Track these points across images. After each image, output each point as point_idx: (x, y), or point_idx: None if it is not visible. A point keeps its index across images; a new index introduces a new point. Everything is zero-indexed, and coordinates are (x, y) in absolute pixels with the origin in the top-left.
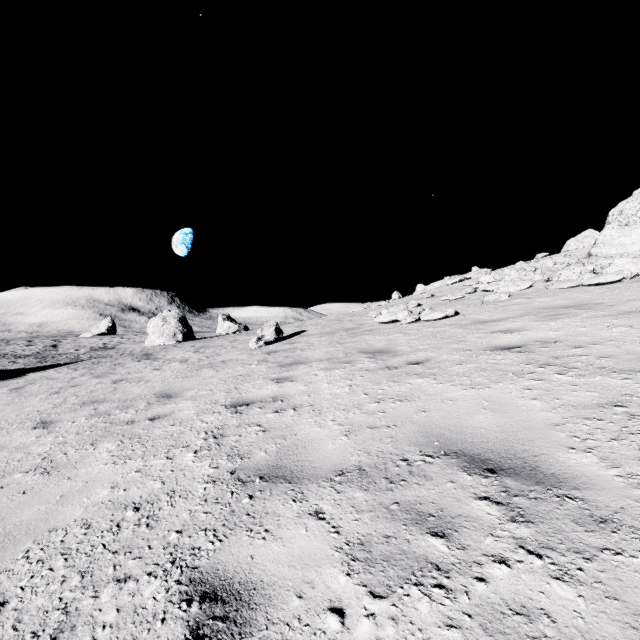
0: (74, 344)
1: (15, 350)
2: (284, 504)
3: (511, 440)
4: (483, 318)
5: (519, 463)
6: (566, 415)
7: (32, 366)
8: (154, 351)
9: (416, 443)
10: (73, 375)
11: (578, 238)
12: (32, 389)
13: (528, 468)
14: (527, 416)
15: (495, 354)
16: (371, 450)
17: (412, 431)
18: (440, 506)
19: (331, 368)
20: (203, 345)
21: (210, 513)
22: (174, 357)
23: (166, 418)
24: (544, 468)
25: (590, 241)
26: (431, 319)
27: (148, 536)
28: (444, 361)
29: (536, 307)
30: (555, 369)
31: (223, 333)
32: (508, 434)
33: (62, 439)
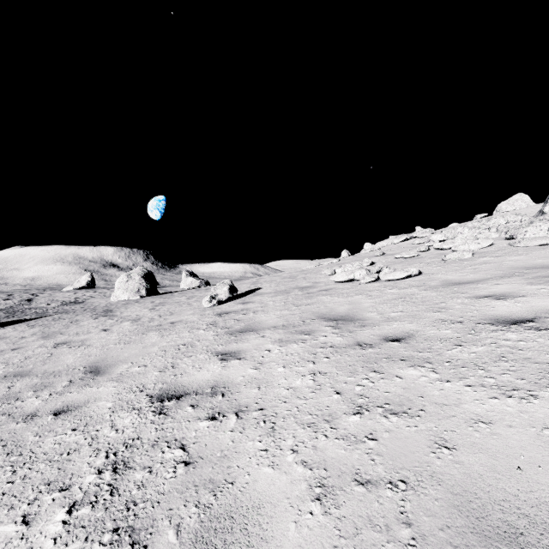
0: (48, 298)
1: None
2: None
3: None
4: (454, 278)
5: None
6: None
7: None
8: (115, 307)
9: None
10: (25, 334)
11: (509, 201)
12: None
13: None
14: None
15: (503, 330)
16: None
17: (445, 508)
18: None
19: (287, 341)
20: (162, 301)
21: None
22: (129, 315)
23: (74, 413)
24: None
25: (520, 204)
26: (393, 279)
27: None
28: (434, 338)
29: (514, 266)
30: None
31: (186, 288)
32: None
33: None
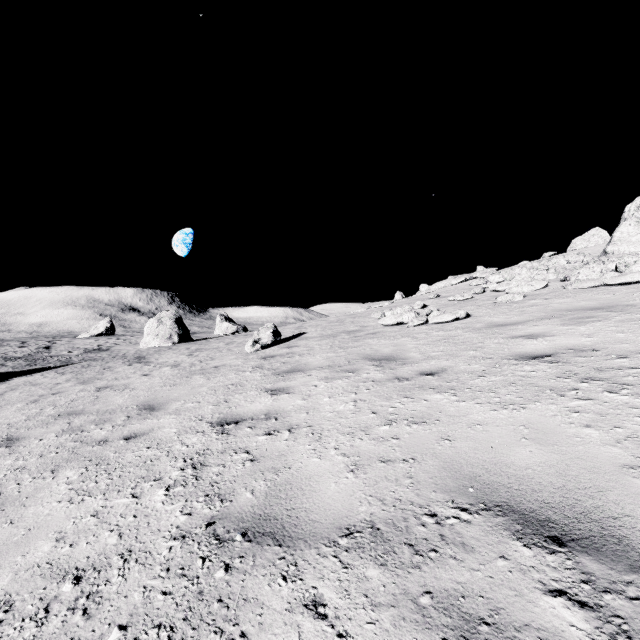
0: (68, 345)
1: (6, 352)
2: (270, 584)
3: (573, 489)
4: (499, 321)
5: (595, 529)
6: (639, 452)
7: (20, 369)
8: (147, 354)
9: (444, 488)
10: (58, 380)
11: (584, 237)
12: (11, 396)
13: (611, 539)
14: (585, 452)
15: (522, 364)
16: (386, 496)
17: (436, 469)
18: (494, 604)
19: (333, 378)
20: (198, 347)
21: (170, 594)
22: (166, 361)
23: (143, 437)
24: (635, 541)
25: (597, 240)
26: (440, 321)
27: (80, 633)
28: (463, 372)
29: (557, 309)
30: (602, 385)
31: (221, 334)
32: (566, 479)
33: (22, 463)
